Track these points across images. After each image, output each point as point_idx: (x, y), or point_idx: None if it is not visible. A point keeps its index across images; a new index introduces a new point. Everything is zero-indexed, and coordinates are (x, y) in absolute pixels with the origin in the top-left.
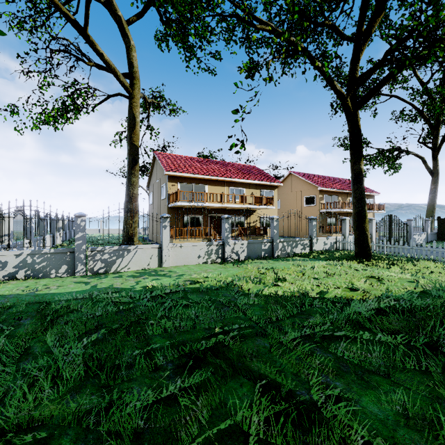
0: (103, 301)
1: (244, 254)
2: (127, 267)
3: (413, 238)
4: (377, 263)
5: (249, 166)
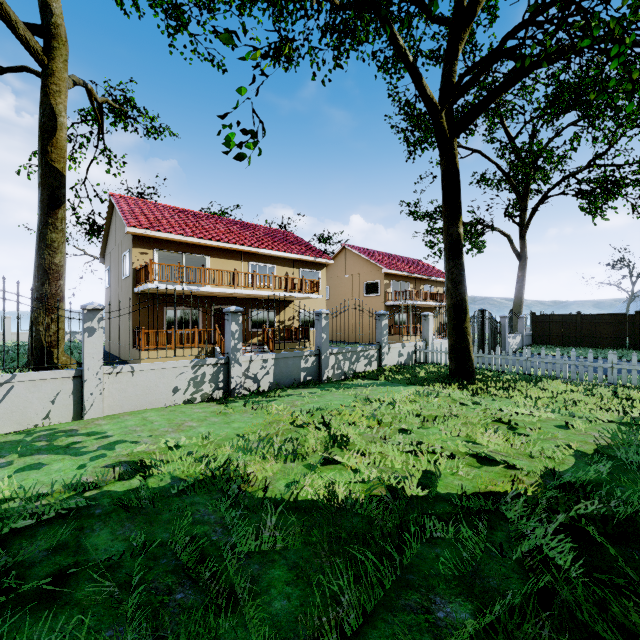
0: None
1: (268, 380)
2: None
3: (507, 342)
4: (486, 386)
5: (283, 232)
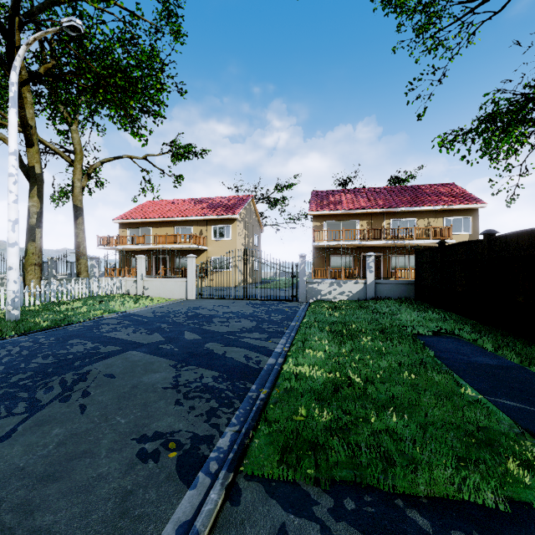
0: None
1: None
2: None
3: (312, 289)
4: None
5: (238, 197)
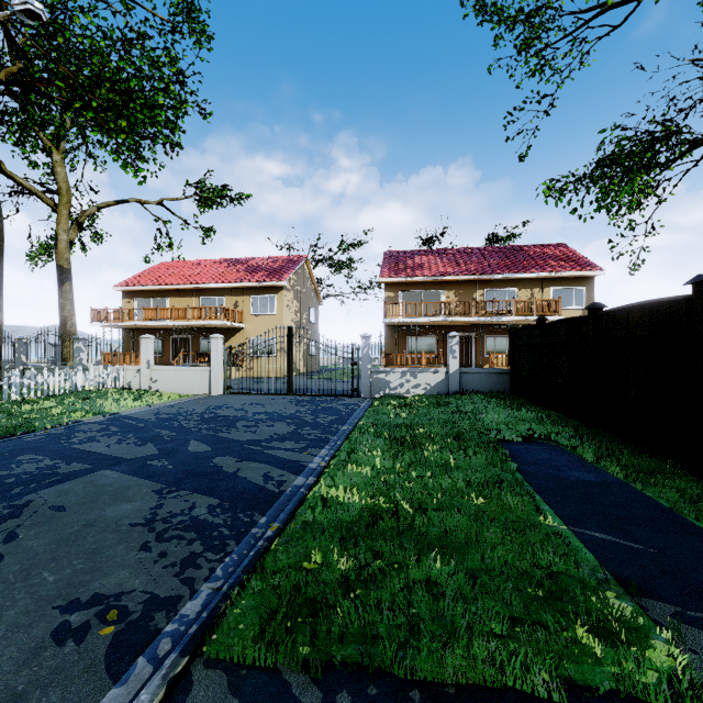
0: None
1: None
2: None
3: (378, 381)
4: None
5: (287, 258)
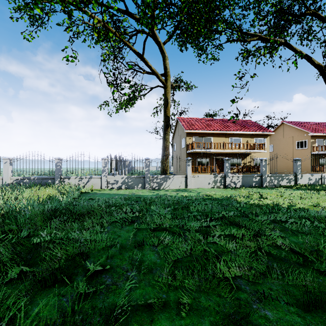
0: (165, 199)
1: (239, 184)
2: (169, 187)
3: None
4: None
5: (245, 120)
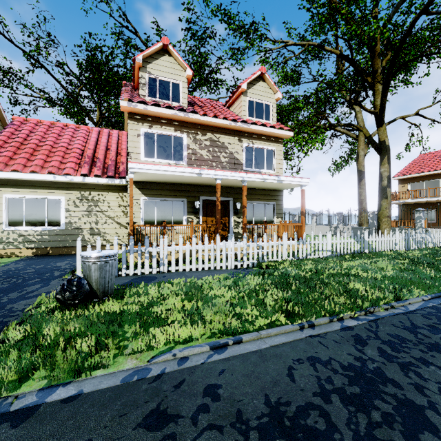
0: None
1: (349, 234)
2: None
3: None
4: None
5: None
